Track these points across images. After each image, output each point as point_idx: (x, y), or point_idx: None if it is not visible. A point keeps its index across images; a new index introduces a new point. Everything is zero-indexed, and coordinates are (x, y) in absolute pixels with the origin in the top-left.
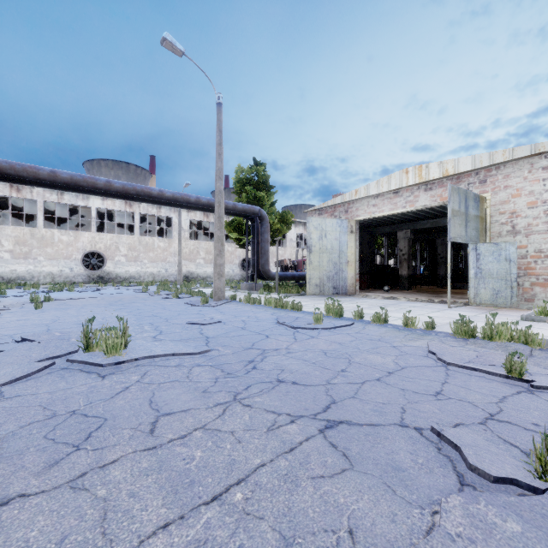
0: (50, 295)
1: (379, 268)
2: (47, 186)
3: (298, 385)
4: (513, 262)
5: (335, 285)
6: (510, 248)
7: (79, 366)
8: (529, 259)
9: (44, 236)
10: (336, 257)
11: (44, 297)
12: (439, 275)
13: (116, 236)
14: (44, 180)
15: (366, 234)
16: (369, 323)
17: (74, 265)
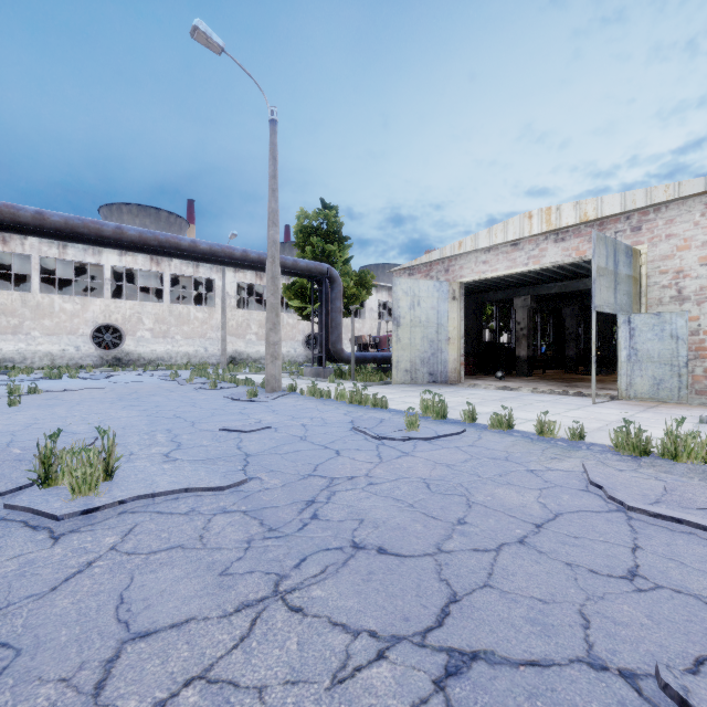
0: (42, 385)
1: (489, 347)
2: (33, 233)
3: (388, 557)
4: (681, 340)
5: (431, 371)
6: (678, 321)
7: (24, 515)
8: (702, 335)
9: (40, 304)
10: (434, 332)
11: (27, 388)
12: (568, 356)
13: (139, 304)
14: (27, 224)
15: (472, 301)
16: (485, 428)
17: (82, 343)
